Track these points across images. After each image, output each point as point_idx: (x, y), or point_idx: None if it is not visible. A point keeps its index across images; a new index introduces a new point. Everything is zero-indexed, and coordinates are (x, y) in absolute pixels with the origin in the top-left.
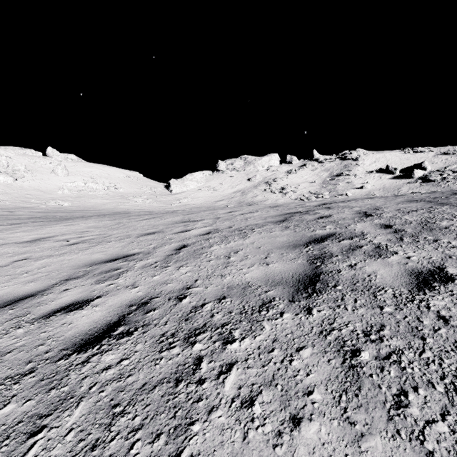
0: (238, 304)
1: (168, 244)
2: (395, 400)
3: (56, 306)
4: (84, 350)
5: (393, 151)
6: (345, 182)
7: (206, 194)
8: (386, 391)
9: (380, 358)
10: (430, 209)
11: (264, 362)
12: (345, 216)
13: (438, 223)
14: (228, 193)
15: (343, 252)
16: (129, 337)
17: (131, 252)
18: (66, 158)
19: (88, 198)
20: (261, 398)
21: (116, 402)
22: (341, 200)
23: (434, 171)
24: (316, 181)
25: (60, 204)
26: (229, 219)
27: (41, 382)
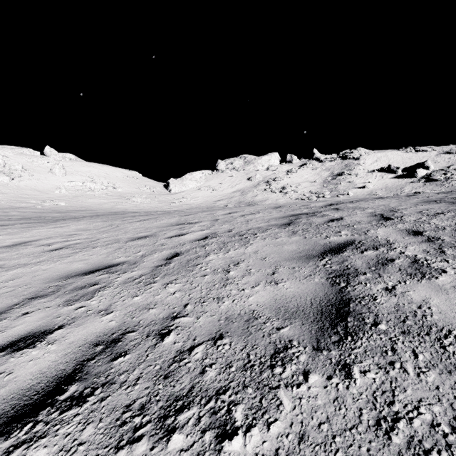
0: (241, 350)
1: (159, 251)
2: None
3: (3, 340)
4: (8, 432)
5: (395, 150)
6: (346, 181)
7: (205, 194)
8: None
9: None
10: None
11: None
12: (359, 219)
13: None
14: (227, 192)
15: (370, 267)
16: (79, 408)
17: (115, 261)
18: (64, 157)
19: (86, 197)
20: None
21: None
22: (349, 200)
23: (437, 170)
24: (317, 181)
25: (56, 204)
26: (228, 221)
27: None
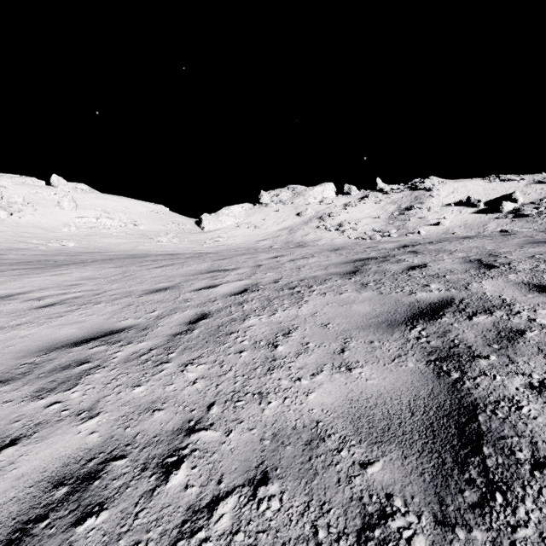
0: (300, 515)
1: (180, 311)
2: None
3: None
4: None
5: (475, 180)
6: (416, 217)
7: (245, 232)
8: None
9: None
10: None
11: None
12: (450, 267)
13: None
14: (272, 230)
15: (491, 344)
16: None
17: (119, 325)
18: (75, 188)
19: (101, 237)
20: None
21: None
22: (427, 240)
23: (527, 203)
24: (381, 216)
25: (64, 245)
26: (274, 268)
27: None
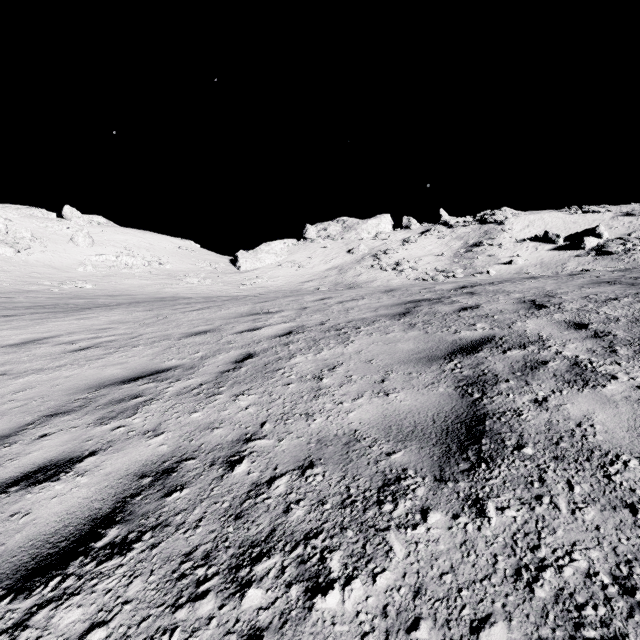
0: (338, 482)
1: (225, 352)
2: None
3: (15, 471)
4: (28, 588)
5: (554, 211)
6: (486, 255)
7: (288, 272)
8: None
9: None
10: (639, 297)
11: None
12: (502, 307)
13: None
14: (319, 270)
15: (515, 373)
16: (122, 557)
17: (164, 365)
18: (91, 221)
19: (121, 277)
20: None
21: None
22: (488, 281)
23: (613, 239)
24: (445, 254)
25: (80, 286)
26: (321, 310)
27: None
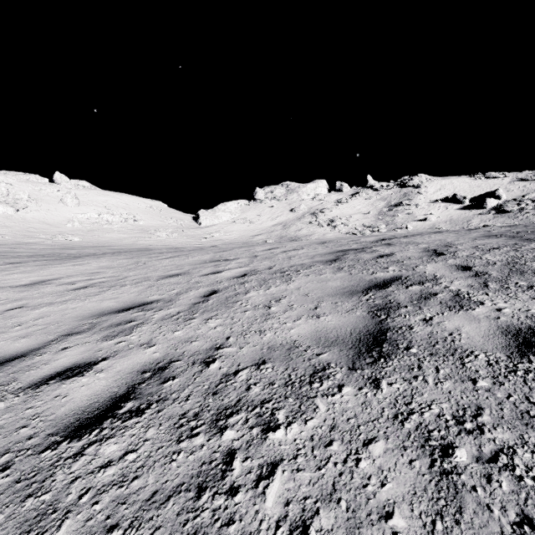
0: (282, 372)
1: (195, 289)
2: (517, 534)
3: (49, 371)
4: (79, 436)
5: (462, 177)
6: (405, 213)
7: (241, 227)
8: (501, 517)
9: (484, 459)
10: (515, 246)
11: (320, 462)
12: (410, 255)
13: (530, 264)
14: (267, 226)
15: (413, 301)
16: (139, 417)
17: (148, 299)
18: (77, 185)
19: (103, 232)
20: (318, 522)
21: (113, 521)
22: (403, 234)
23: (510, 200)
24: (371, 212)
25: (69, 239)
26: (269, 258)
27: (16, 485)
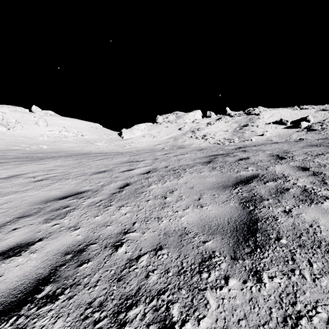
0: (176, 259)
1: (114, 182)
2: None
3: None
4: None
5: (285, 108)
6: (250, 131)
7: (148, 140)
8: None
9: None
10: None
11: None
12: (261, 158)
13: None
14: (164, 139)
15: (272, 195)
16: (52, 304)
17: (82, 189)
18: (46, 113)
19: (62, 142)
20: None
21: None
22: (252, 144)
23: (316, 122)
24: (229, 130)
25: (40, 147)
26: (165, 160)
27: None
